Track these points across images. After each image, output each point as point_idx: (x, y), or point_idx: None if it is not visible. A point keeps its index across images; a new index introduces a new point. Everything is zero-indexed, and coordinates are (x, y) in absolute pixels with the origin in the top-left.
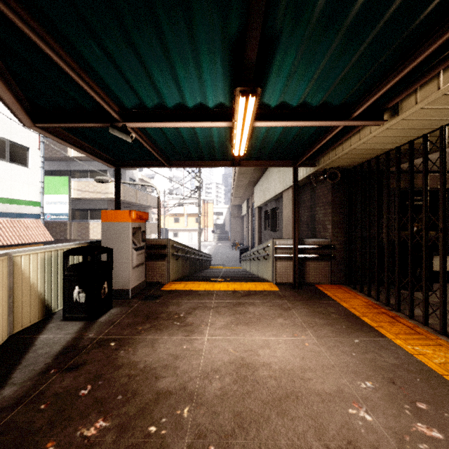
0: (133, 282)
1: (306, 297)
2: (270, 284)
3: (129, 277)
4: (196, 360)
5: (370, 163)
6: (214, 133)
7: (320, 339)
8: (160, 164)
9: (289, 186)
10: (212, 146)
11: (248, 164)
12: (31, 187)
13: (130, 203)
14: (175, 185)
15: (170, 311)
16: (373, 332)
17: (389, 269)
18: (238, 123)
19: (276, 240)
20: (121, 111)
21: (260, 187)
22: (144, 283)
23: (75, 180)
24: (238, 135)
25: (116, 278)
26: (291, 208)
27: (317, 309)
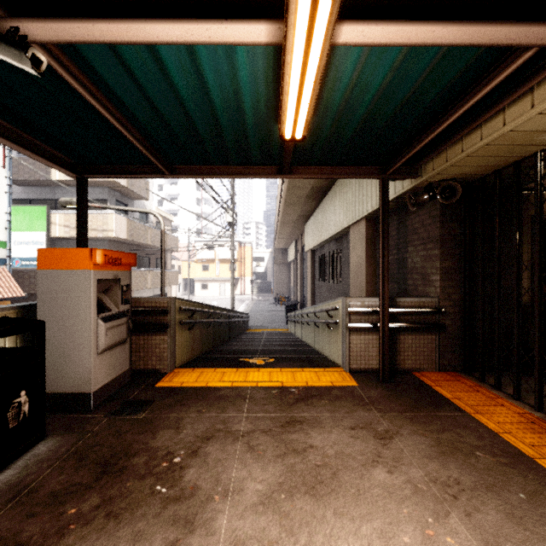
0: (100, 378)
1: (410, 403)
2: (340, 372)
3: (90, 371)
4: None
5: (519, 167)
6: (243, 88)
7: None
8: (155, 171)
9: (361, 217)
10: (243, 131)
11: (304, 172)
12: None
13: (141, 245)
14: (204, 224)
15: (156, 445)
16: None
17: None
18: None
19: (351, 300)
20: None
21: (314, 223)
22: (129, 374)
23: (61, 213)
24: (296, 57)
25: (66, 374)
26: (364, 249)
27: (442, 437)
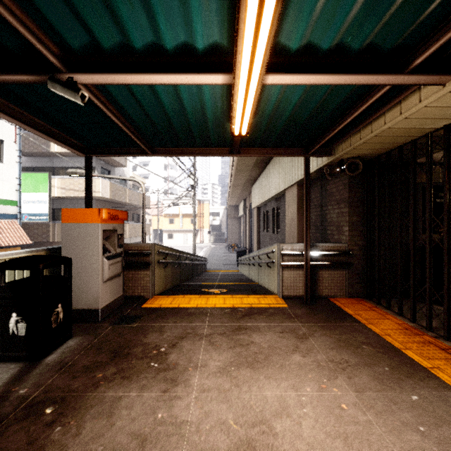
0: (105, 299)
1: (324, 317)
2: (276, 298)
3: (98, 294)
4: (175, 448)
5: (401, 150)
6: (207, 102)
7: (361, 395)
8: (141, 152)
9: (294, 183)
10: (205, 126)
11: (249, 152)
12: (6, 184)
13: (121, 203)
14: (170, 185)
15: (148, 341)
16: (432, 379)
17: (431, 283)
18: (243, 69)
19: (283, 245)
20: (63, 55)
21: (259, 186)
22: (122, 299)
23: (58, 178)
24: (240, 94)
25: (82, 296)
26: (296, 207)
27: (342, 337)
